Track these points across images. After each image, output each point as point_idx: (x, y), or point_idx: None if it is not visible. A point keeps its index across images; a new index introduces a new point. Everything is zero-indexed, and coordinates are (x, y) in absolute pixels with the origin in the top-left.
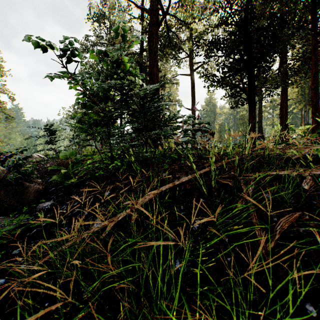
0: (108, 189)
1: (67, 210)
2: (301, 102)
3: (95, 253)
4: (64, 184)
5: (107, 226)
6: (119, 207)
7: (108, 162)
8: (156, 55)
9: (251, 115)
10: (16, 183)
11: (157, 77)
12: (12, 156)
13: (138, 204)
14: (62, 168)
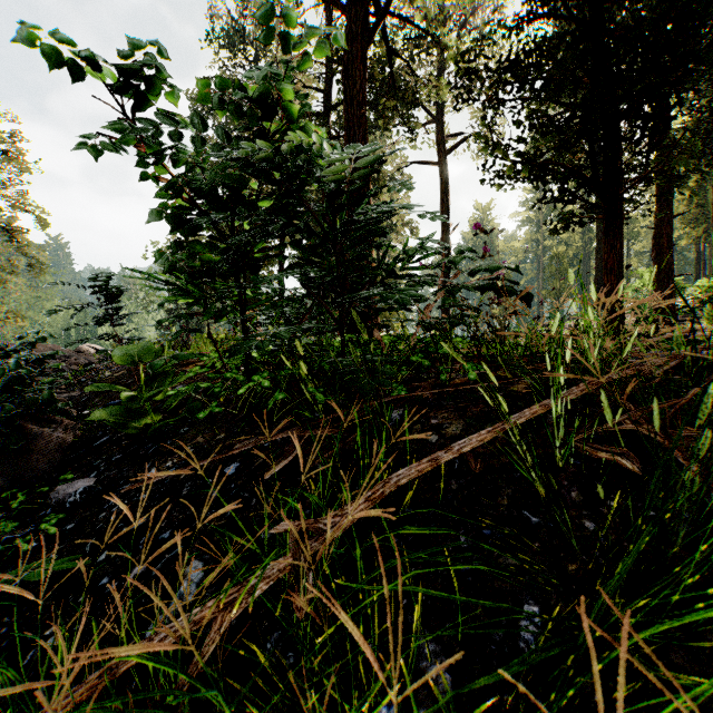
0: (236, 455)
1: (121, 514)
2: (698, 222)
3: (174, 704)
4: (127, 432)
5: (206, 636)
6: (263, 522)
7: (238, 377)
8: (362, 109)
9: (611, 248)
10: (5, 427)
11: None
12: (10, 356)
13: (318, 555)
14: (121, 389)
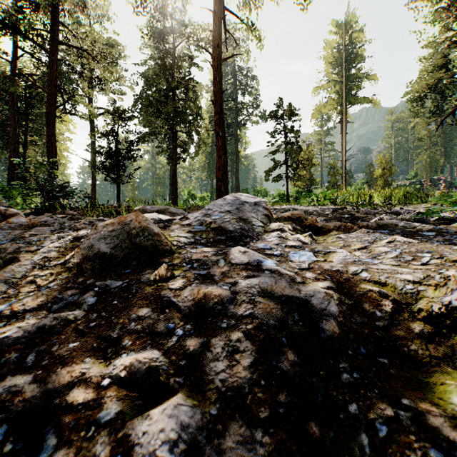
0: None
1: None
2: (208, 171)
3: None
4: None
5: None
6: None
7: (44, 207)
8: (54, 130)
9: (118, 190)
10: None
11: (55, 147)
12: None
13: None
14: None
